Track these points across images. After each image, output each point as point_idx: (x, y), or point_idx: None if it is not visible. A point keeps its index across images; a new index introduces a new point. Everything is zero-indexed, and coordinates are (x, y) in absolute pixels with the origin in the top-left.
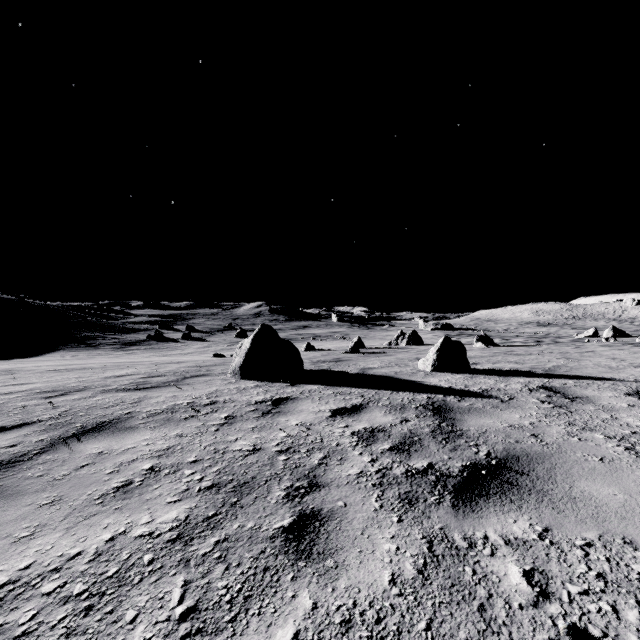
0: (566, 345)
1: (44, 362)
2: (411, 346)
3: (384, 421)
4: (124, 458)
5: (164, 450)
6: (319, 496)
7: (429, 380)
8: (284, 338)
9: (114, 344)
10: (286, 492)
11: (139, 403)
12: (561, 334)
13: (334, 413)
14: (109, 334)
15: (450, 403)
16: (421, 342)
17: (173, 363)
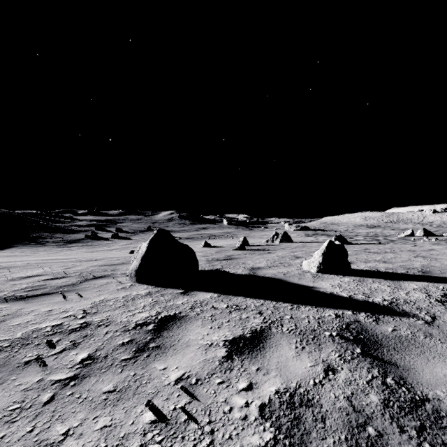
0: (403, 243)
1: None
2: (284, 244)
3: (301, 371)
4: None
5: None
6: None
7: (322, 285)
8: (188, 237)
9: (58, 242)
10: None
11: None
12: (386, 233)
13: (230, 350)
14: (56, 234)
15: (368, 327)
16: (291, 240)
17: (90, 261)
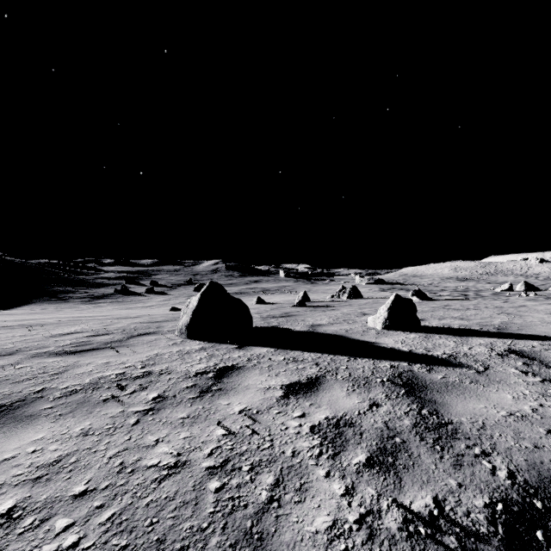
0: (493, 299)
1: (5, 317)
2: (352, 300)
3: (349, 406)
4: None
5: (50, 465)
6: None
7: (384, 341)
8: (237, 292)
9: (83, 298)
10: None
11: (61, 375)
12: (479, 288)
13: (286, 391)
14: (80, 288)
15: (420, 375)
16: (360, 296)
17: (128, 318)
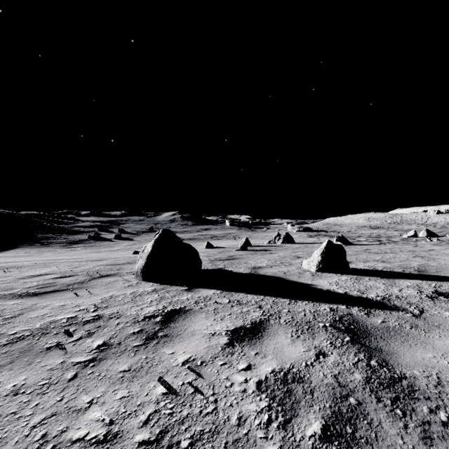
0: (404, 244)
1: None
2: (286, 244)
3: (295, 355)
4: None
5: None
6: None
7: (319, 283)
8: (191, 238)
9: (62, 243)
10: None
11: (14, 319)
12: (389, 234)
13: (231, 338)
14: (59, 235)
15: (360, 319)
16: (293, 241)
17: (95, 260)
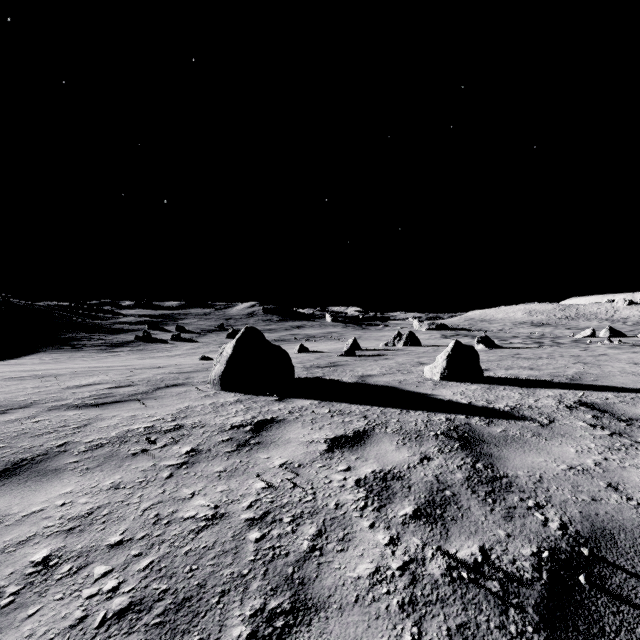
0: (571, 347)
1: (12, 367)
2: (409, 348)
3: (398, 459)
4: (15, 534)
5: (82, 517)
6: (308, 639)
7: (441, 393)
8: (277, 339)
9: (99, 345)
10: (251, 627)
11: (84, 428)
12: (557, 334)
13: (331, 445)
14: (95, 335)
15: (477, 428)
16: (419, 343)
17: (153, 368)
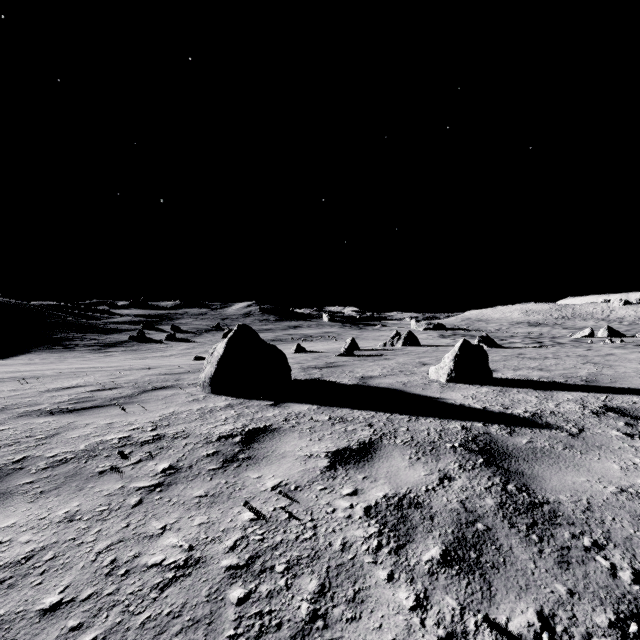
0: (574, 346)
1: None
2: (408, 347)
3: (413, 479)
4: None
5: (16, 564)
6: None
7: (451, 396)
8: (273, 339)
9: (92, 345)
10: None
11: (50, 439)
12: (555, 334)
13: (333, 460)
14: (88, 335)
15: (499, 439)
16: (418, 343)
17: (143, 369)
